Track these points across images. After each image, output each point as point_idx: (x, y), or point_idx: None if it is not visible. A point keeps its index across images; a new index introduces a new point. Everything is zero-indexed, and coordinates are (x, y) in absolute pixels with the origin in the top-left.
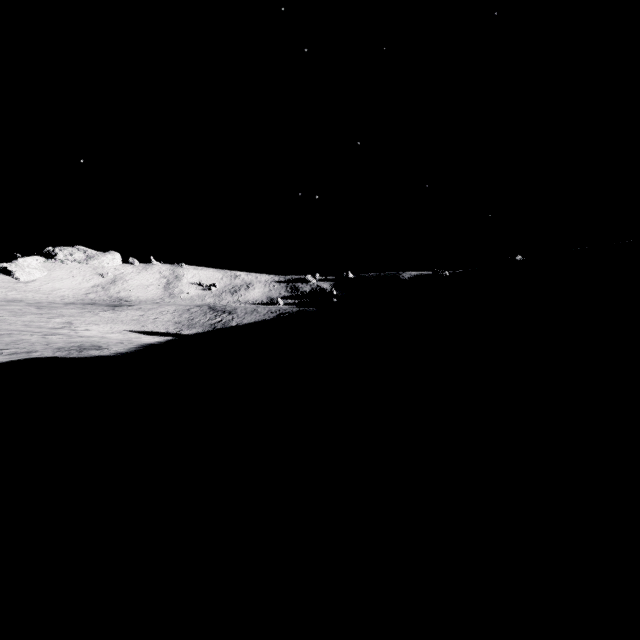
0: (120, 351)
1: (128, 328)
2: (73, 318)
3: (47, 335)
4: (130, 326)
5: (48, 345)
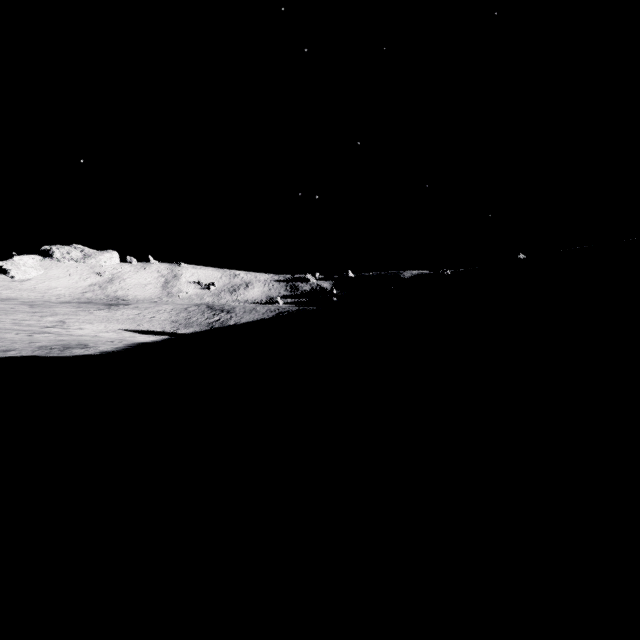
0: (106, 350)
1: (123, 327)
2: (67, 317)
3: (34, 333)
4: (125, 325)
5: (30, 343)
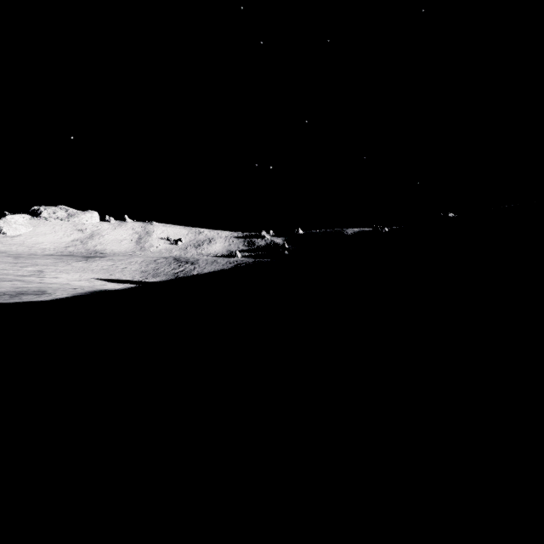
0: (60, 296)
1: (96, 276)
2: (46, 267)
3: (4, 281)
4: (99, 274)
5: None
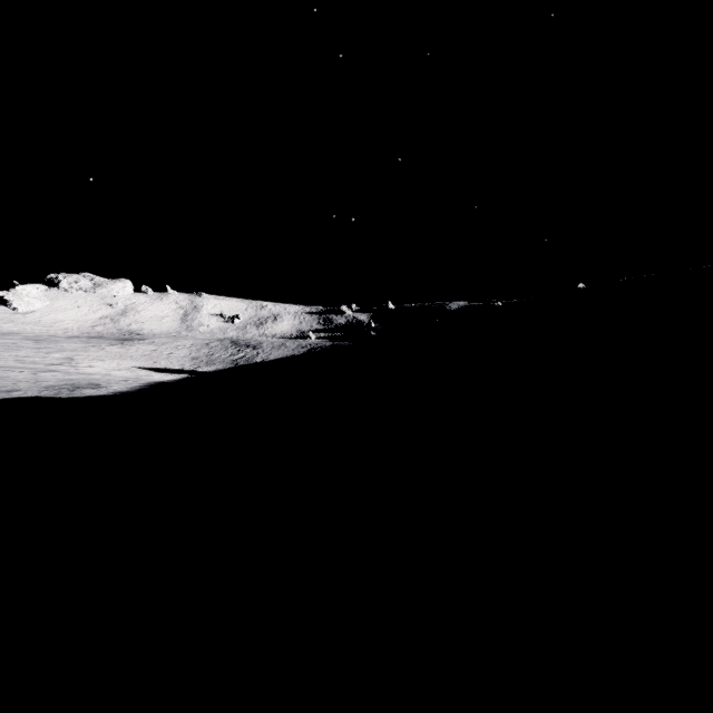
0: (120, 390)
1: (138, 364)
2: (75, 353)
3: (40, 372)
4: (140, 362)
5: (36, 383)
